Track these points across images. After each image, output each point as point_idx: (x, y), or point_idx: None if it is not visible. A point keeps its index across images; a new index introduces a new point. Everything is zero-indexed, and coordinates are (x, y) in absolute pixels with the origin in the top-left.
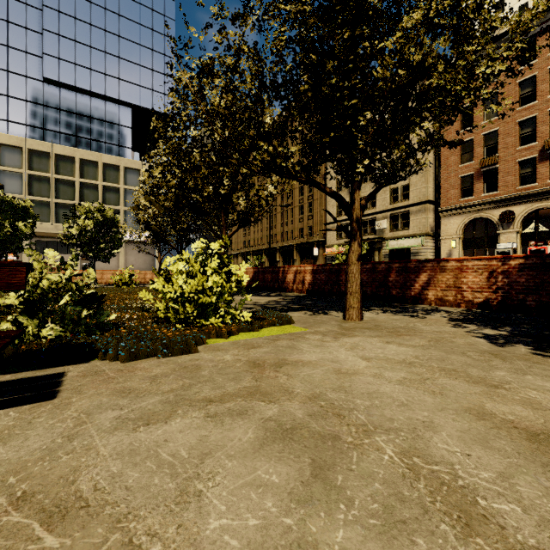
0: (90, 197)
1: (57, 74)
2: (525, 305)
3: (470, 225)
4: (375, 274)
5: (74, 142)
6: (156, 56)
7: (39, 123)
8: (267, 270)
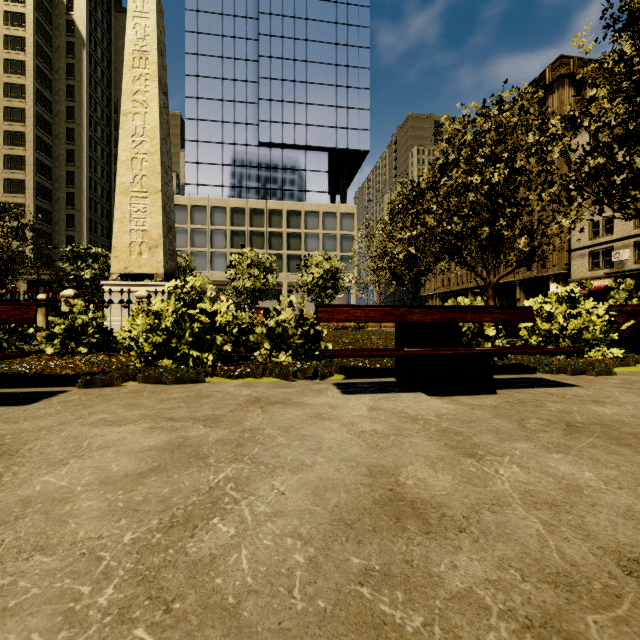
0: (294, 245)
1: (269, 136)
2: None
3: None
4: None
5: (281, 195)
6: (351, 92)
7: (255, 184)
8: None
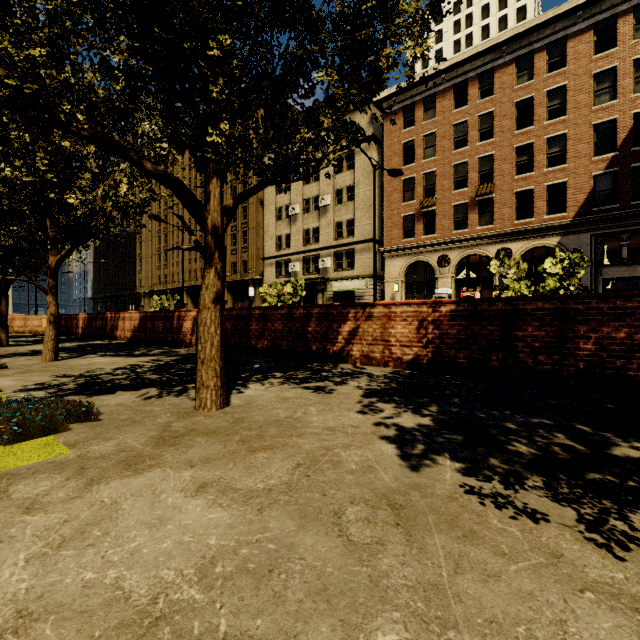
0: None
1: None
2: (457, 363)
3: (412, 268)
4: (292, 322)
5: None
6: None
7: None
8: (158, 315)
